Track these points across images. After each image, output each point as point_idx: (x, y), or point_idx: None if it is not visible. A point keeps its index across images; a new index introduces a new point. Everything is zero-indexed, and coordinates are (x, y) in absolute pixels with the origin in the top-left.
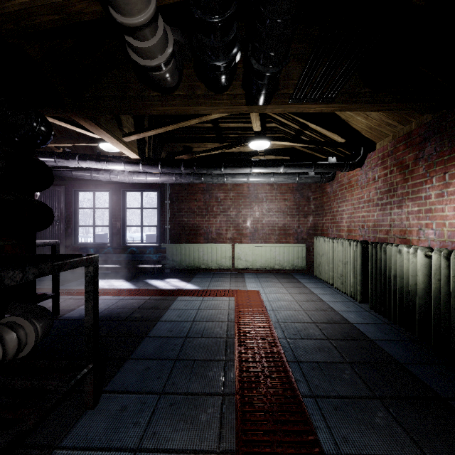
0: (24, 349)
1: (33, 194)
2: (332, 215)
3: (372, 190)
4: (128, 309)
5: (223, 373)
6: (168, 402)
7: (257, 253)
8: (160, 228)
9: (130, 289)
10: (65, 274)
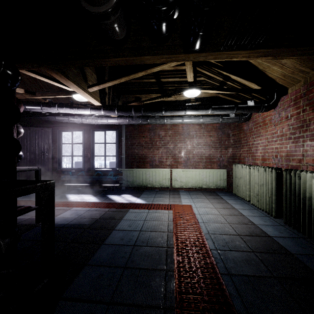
0: None
1: (10, 130)
2: (248, 147)
3: (285, 127)
4: (91, 219)
5: (164, 283)
6: (114, 313)
7: (189, 176)
8: (118, 157)
9: (95, 202)
10: None
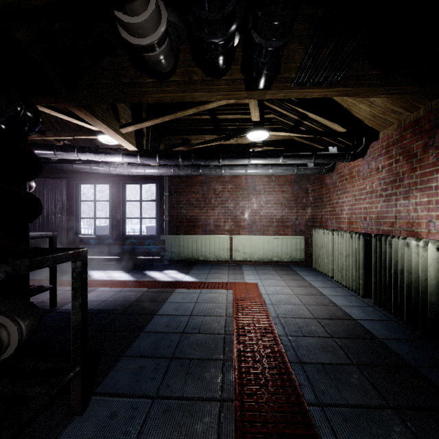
0: (7, 350)
1: (24, 185)
2: (331, 206)
3: (376, 181)
4: (125, 302)
5: (221, 375)
6: (161, 407)
7: (254, 245)
8: (159, 220)
9: (128, 281)
10: (66, 264)
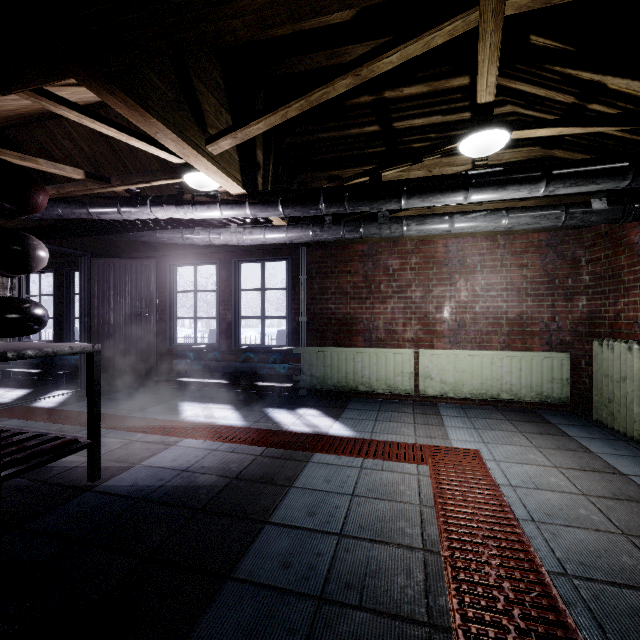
0: None
1: None
2: None
3: None
4: (217, 478)
5: None
6: None
7: (463, 368)
8: (291, 321)
9: (235, 427)
10: (155, 389)
